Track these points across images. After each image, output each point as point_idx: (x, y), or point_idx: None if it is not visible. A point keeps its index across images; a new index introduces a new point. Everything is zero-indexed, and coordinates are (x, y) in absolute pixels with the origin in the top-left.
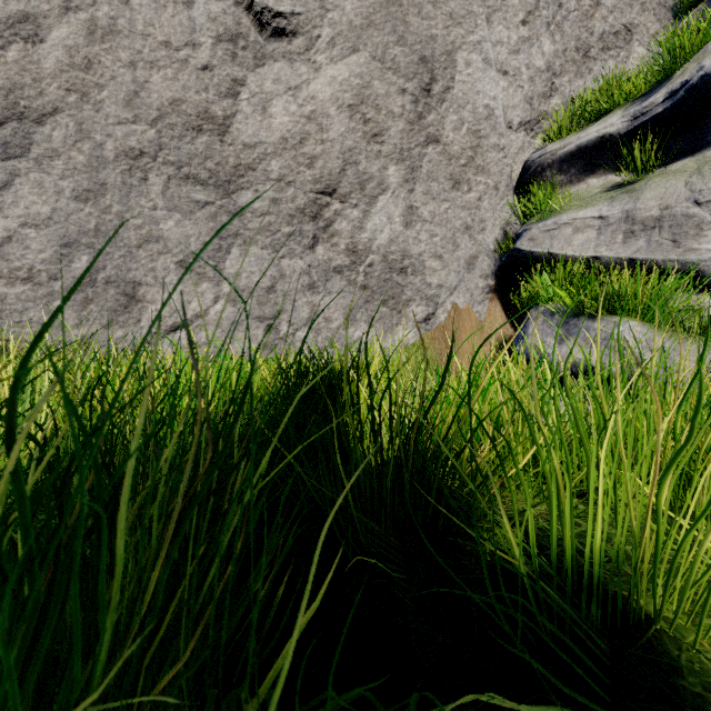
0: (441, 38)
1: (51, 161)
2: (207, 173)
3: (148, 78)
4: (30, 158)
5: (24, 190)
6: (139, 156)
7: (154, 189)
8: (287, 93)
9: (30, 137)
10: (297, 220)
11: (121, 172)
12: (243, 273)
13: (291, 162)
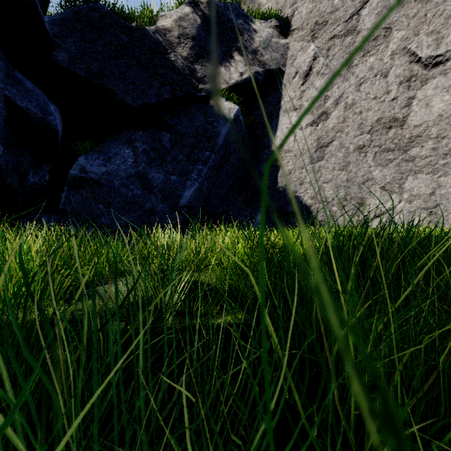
0: None
1: (331, 159)
2: (393, 145)
3: (366, 115)
4: (324, 159)
5: (323, 171)
6: (362, 147)
7: (369, 159)
8: (442, 92)
9: (324, 152)
10: (449, 156)
11: (355, 156)
12: (415, 188)
13: (445, 126)
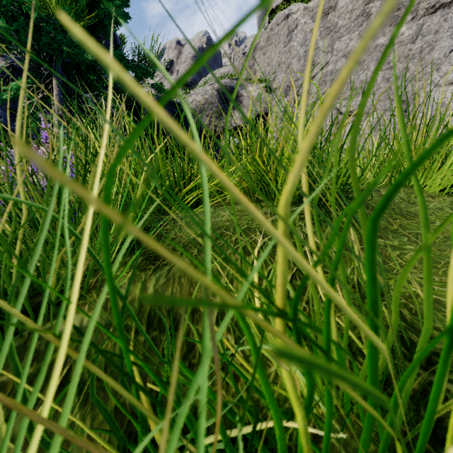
0: (410, 90)
1: None
2: None
3: None
4: None
5: None
6: None
7: None
8: None
9: None
10: None
11: None
12: None
13: None
